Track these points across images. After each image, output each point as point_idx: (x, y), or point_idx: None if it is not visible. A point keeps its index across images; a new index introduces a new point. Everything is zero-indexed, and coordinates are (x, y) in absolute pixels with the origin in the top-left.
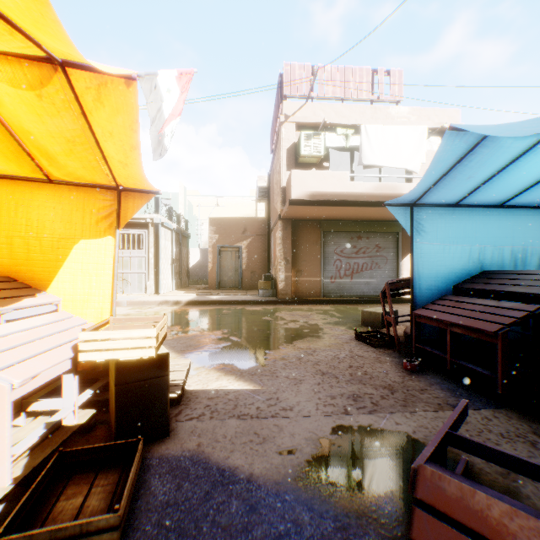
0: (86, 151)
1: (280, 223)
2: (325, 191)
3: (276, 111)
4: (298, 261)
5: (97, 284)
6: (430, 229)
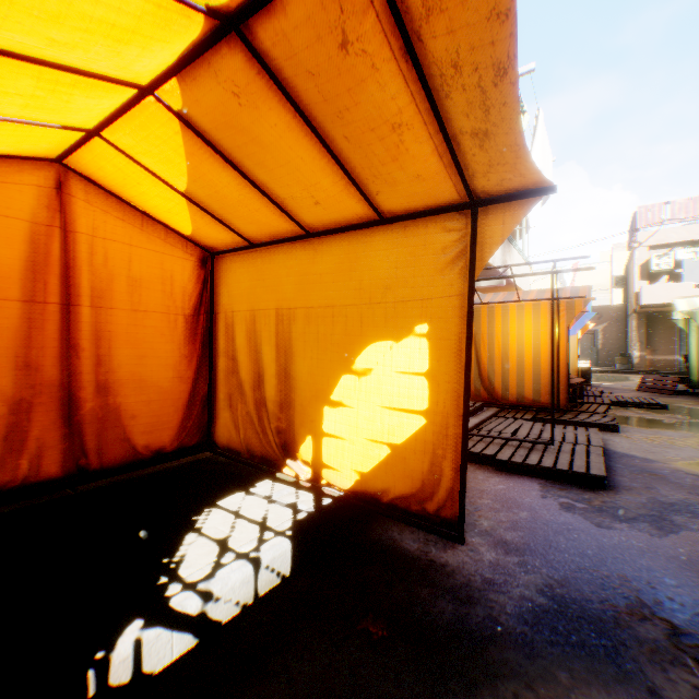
0: None
1: (633, 315)
2: (669, 297)
3: (630, 232)
4: (651, 343)
5: None
6: None
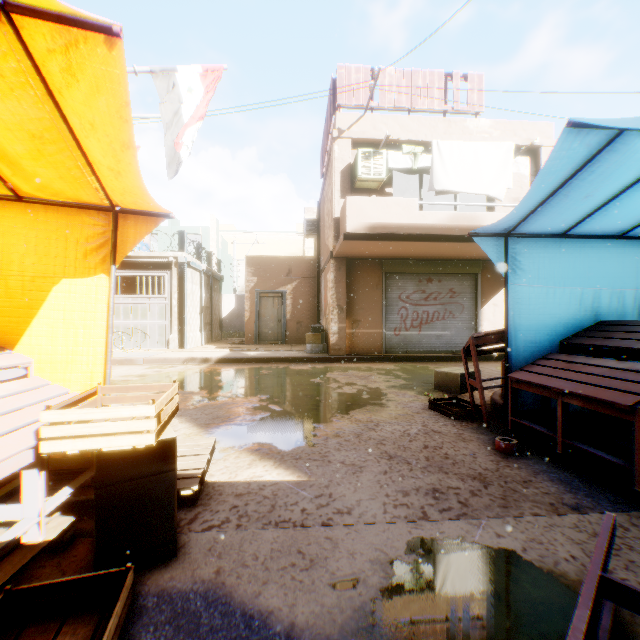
0: (62, 153)
1: (332, 262)
2: (388, 222)
3: (327, 126)
4: (354, 310)
5: (85, 340)
6: (529, 266)
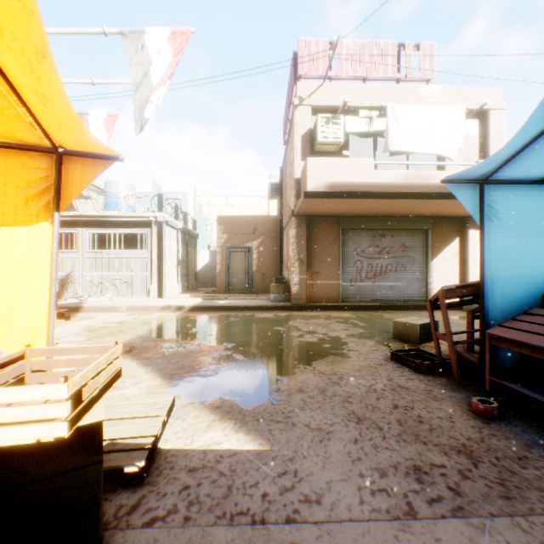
0: None
1: (294, 219)
2: (346, 181)
3: (289, 96)
4: (313, 263)
5: (27, 294)
6: (507, 215)
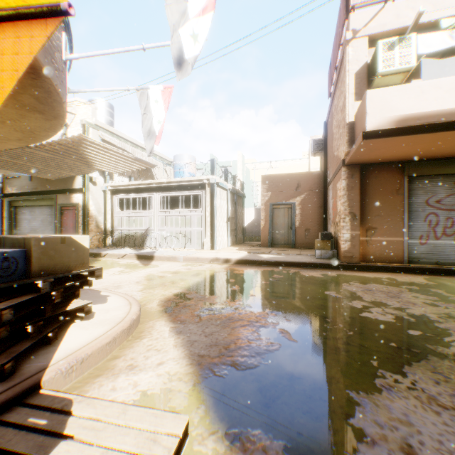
0: None
1: (344, 170)
2: (422, 111)
3: (337, 38)
4: (368, 217)
5: None
6: None
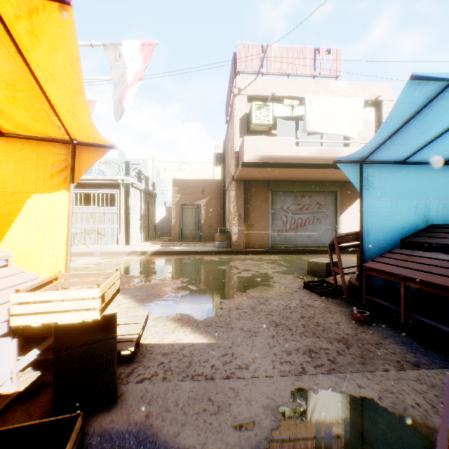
0: (31, 99)
1: (234, 183)
2: (273, 154)
3: (230, 86)
4: (249, 217)
5: (51, 239)
6: (378, 185)
